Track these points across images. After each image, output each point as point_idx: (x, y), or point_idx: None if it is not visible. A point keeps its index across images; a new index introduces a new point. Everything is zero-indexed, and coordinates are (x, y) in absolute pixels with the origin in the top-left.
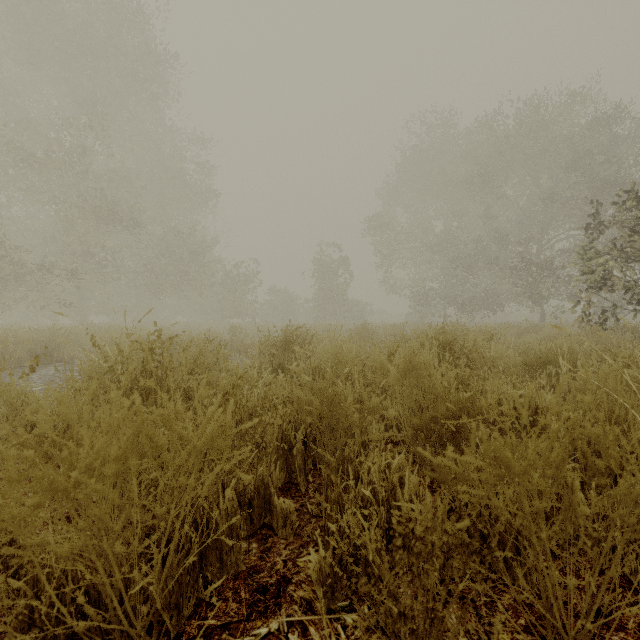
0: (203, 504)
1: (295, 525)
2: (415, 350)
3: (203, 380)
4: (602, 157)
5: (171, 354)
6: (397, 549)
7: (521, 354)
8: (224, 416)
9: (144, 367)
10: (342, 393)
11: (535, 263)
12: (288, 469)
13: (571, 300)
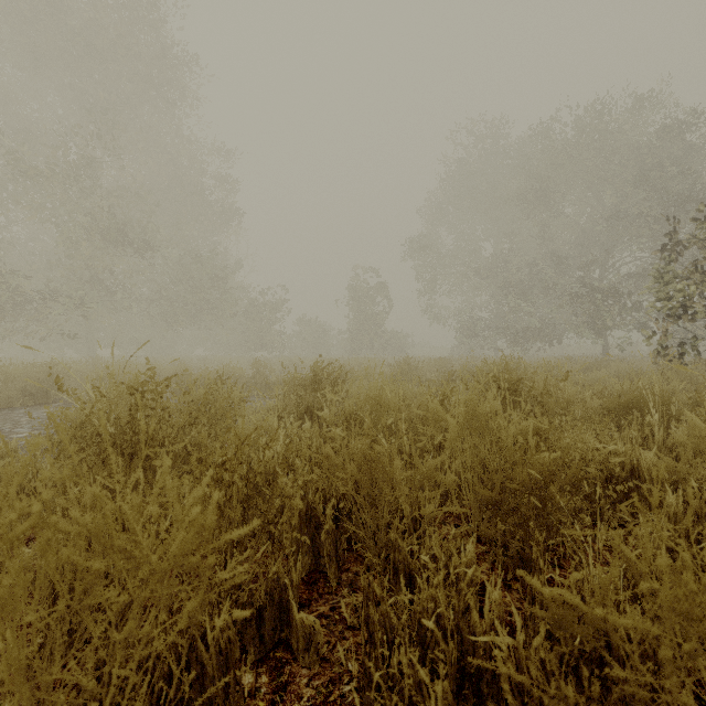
0: (180, 641)
1: (322, 649)
2: (477, 394)
3: (166, 462)
4: (675, 169)
5: (167, 399)
6: (471, 697)
7: (596, 395)
8: (203, 518)
9: (132, 416)
10: (386, 454)
11: (597, 289)
12: (315, 553)
13: (645, 331)
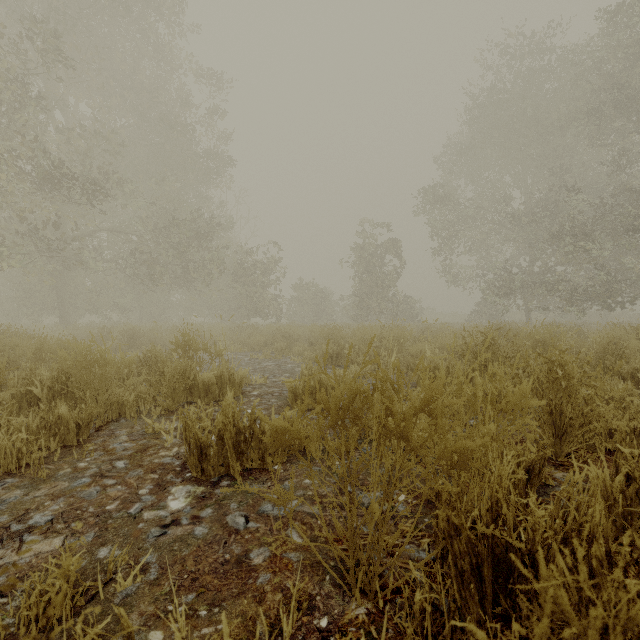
0: None
1: None
2: None
3: None
4: None
5: None
6: None
7: None
8: None
9: None
10: None
11: None
12: None
13: None
